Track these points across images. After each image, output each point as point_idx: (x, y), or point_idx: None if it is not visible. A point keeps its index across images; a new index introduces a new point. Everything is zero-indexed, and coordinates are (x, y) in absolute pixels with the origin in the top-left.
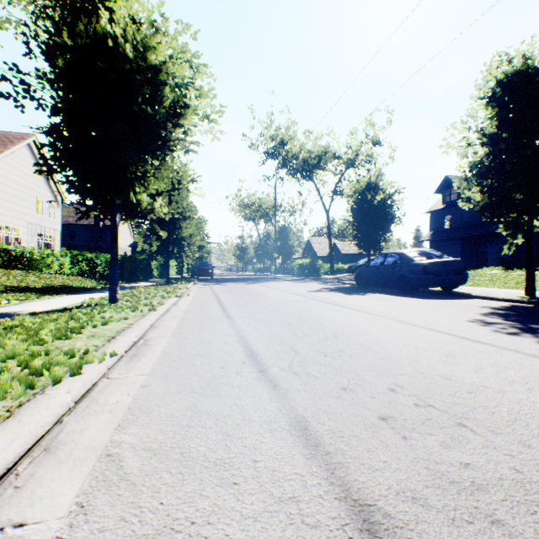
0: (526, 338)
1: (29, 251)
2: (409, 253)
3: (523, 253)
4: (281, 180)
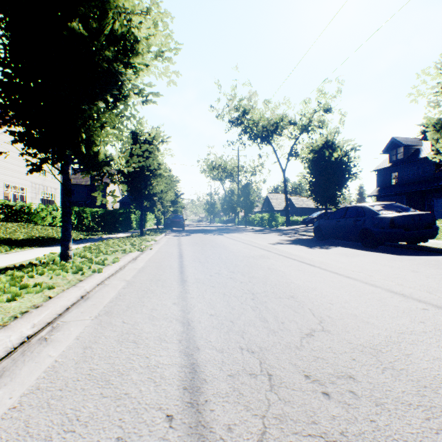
0: None
1: (27, 206)
2: (373, 206)
3: None
4: (243, 145)
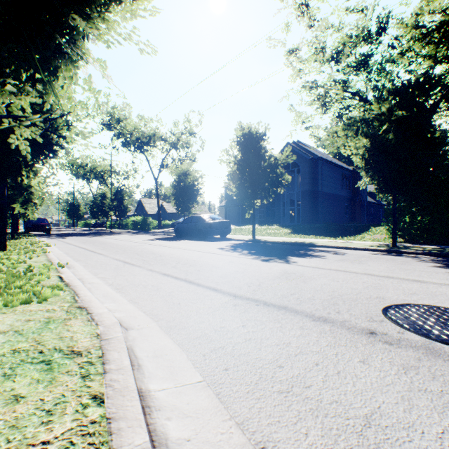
0: (230, 251)
1: None
2: (204, 216)
3: (268, 216)
4: (117, 150)
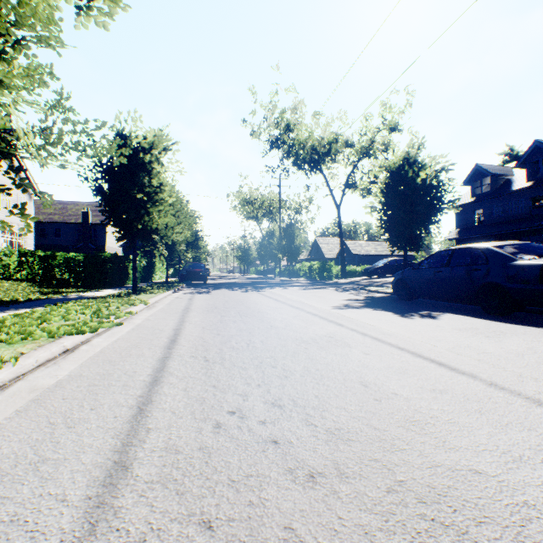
0: None
1: None
2: (501, 247)
3: None
4: (286, 172)
